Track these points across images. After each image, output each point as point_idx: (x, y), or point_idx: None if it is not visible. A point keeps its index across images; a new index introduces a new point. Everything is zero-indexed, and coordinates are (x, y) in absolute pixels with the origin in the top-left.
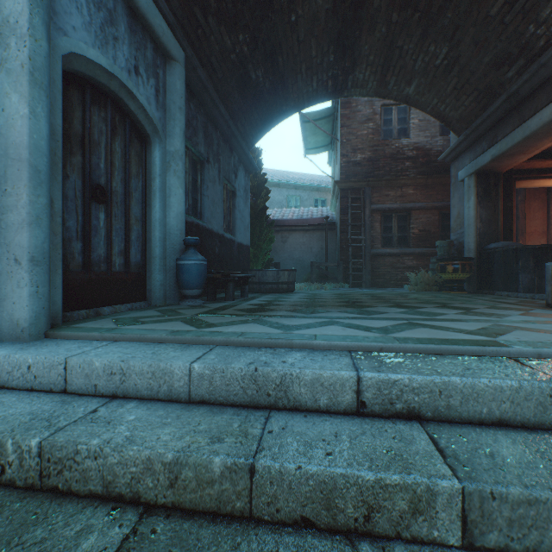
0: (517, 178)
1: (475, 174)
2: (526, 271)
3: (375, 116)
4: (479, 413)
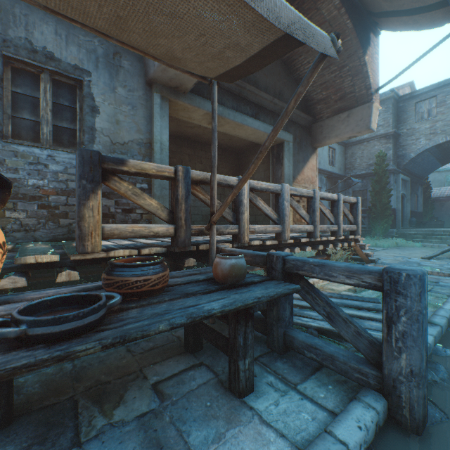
0: None
1: None
2: None
3: None
4: None
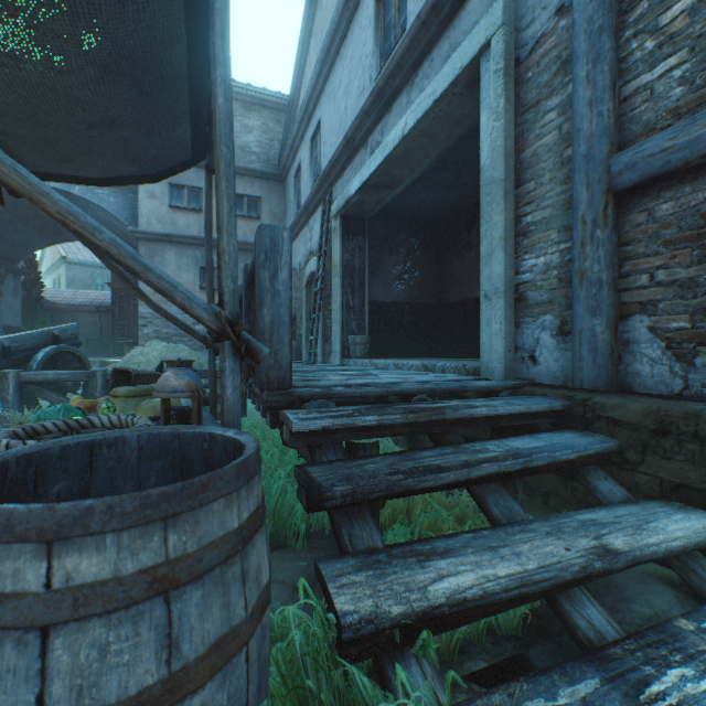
0: None
1: None
2: None
3: None
4: None
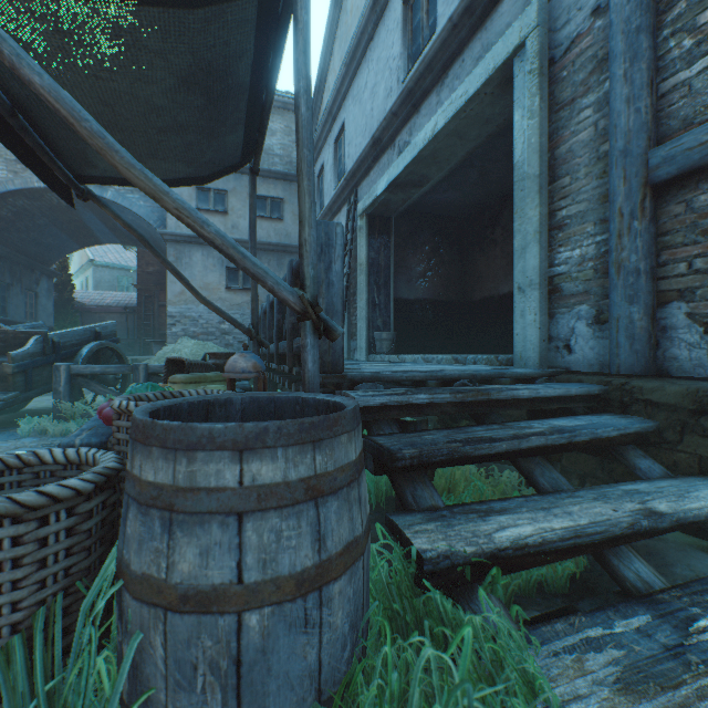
0: None
1: None
2: None
3: None
4: None
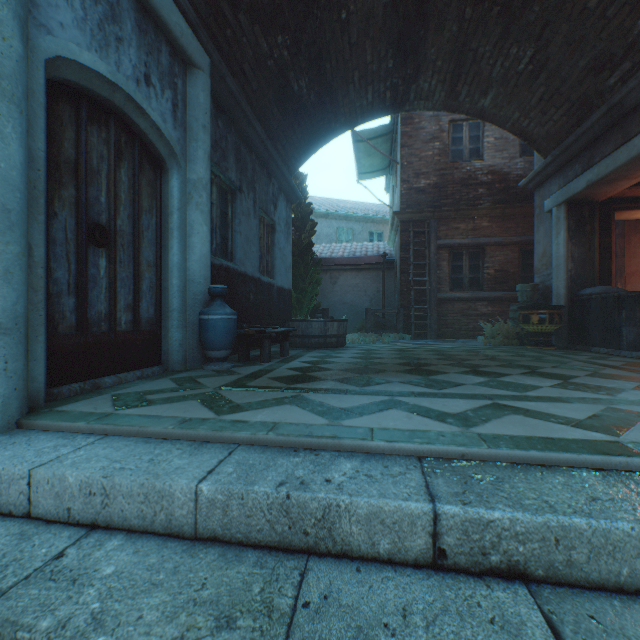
0: (617, 207)
1: (566, 204)
2: (631, 323)
3: (442, 133)
4: (617, 575)
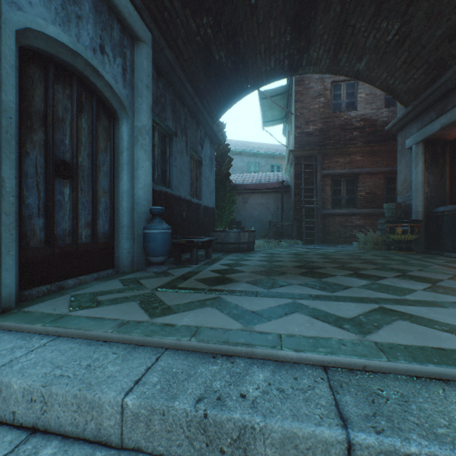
0: None
1: (423, 142)
2: None
3: (326, 91)
4: None
